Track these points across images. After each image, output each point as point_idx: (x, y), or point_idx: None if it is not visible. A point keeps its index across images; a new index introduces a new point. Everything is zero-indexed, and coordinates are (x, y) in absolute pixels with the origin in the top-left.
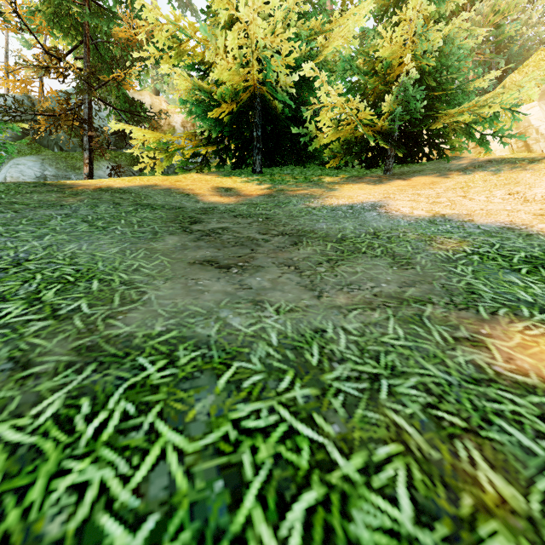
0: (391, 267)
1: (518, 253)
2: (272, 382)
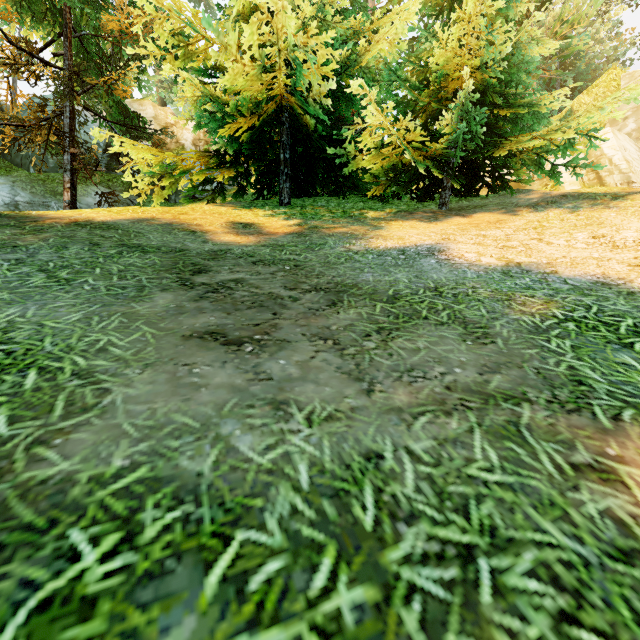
0: (464, 341)
1: (623, 319)
2: (299, 576)
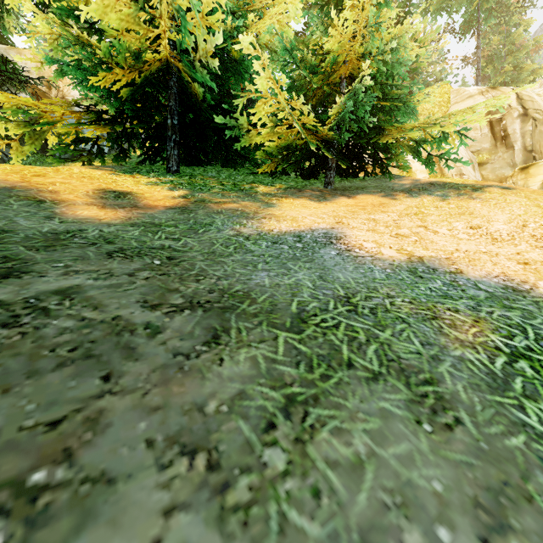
0: (419, 424)
1: None
2: None
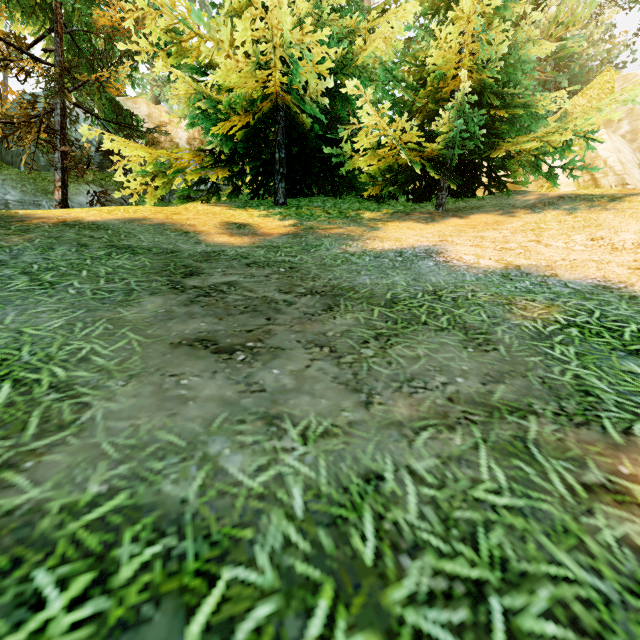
0: (465, 348)
1: (627, 325)
2: (292, 622)
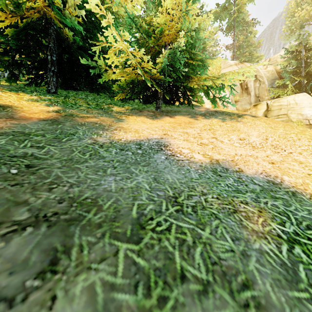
0: None
1: None
2: None
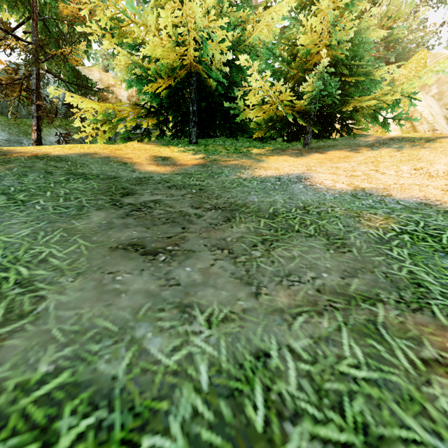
0: (327, 250)
1: (444, 232)
2: None
